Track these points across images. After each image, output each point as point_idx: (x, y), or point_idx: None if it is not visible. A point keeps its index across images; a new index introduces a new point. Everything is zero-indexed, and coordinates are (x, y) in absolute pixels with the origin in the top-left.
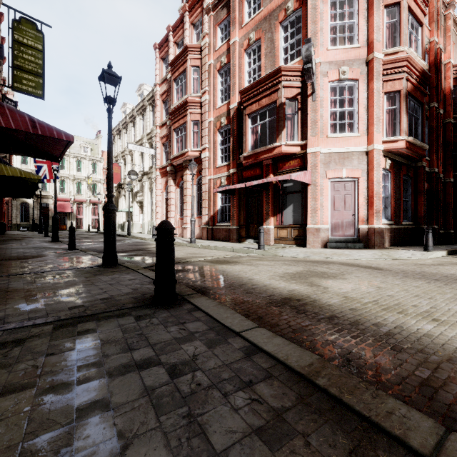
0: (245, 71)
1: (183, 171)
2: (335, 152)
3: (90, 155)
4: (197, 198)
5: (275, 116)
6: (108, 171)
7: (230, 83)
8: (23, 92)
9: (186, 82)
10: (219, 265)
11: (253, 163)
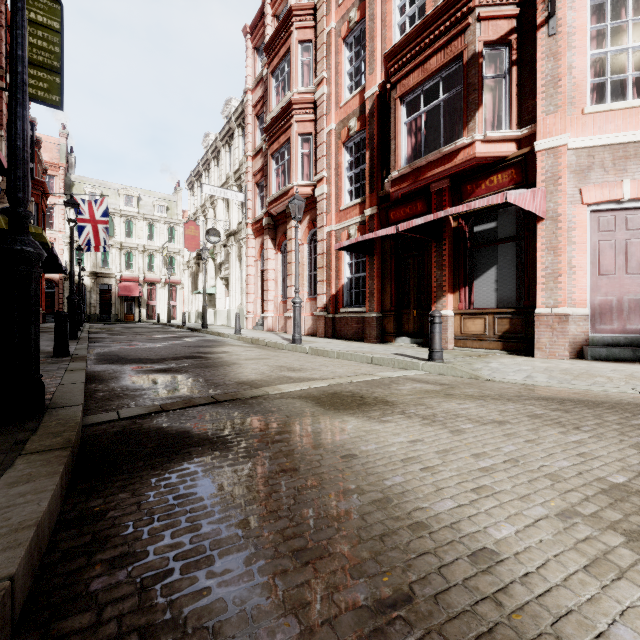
0: (395, 23)
1: (286, 224)
2: (603, 144)
3: (166, 216)
4: (309, 266)
5: (458, 87)
6: (8, 139)
7: (365, 55)
8: (30, 98)
9: (290, 70)
10: (337, 416)
11: (409, 193)
